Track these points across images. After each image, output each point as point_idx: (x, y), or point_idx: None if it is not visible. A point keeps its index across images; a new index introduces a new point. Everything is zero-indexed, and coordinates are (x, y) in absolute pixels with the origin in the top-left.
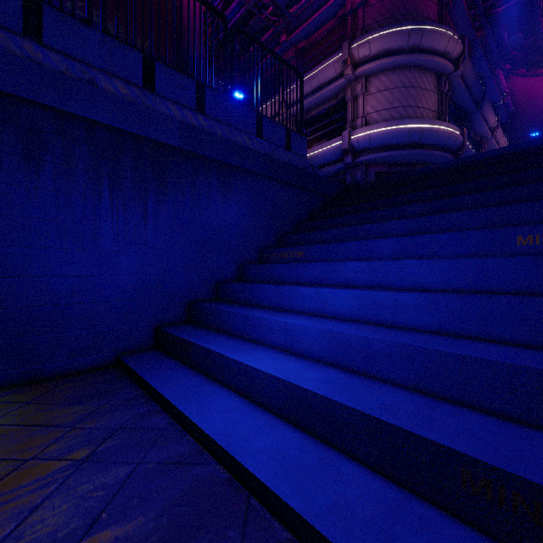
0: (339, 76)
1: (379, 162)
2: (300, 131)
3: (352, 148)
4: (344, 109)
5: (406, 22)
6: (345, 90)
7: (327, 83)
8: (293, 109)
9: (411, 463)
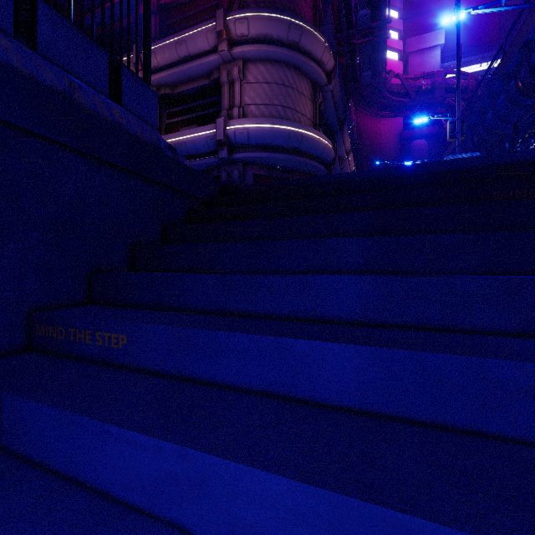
0: (213, 51)
1: (258, 163)
2: (145, 76)
3: (228, 141)
4: (218, 94)
5: (287, 12)
6: (220, 70)
7: (198, 55)
8: (154, 76)
9: None
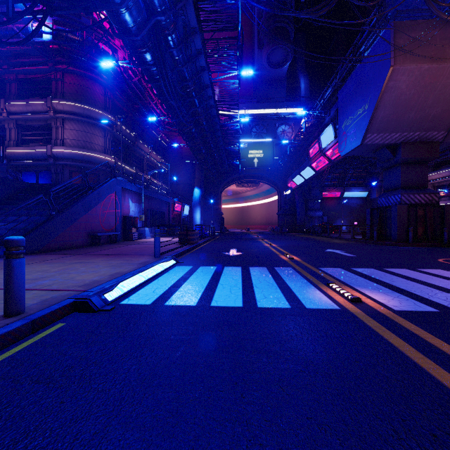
0: (47, 112)
1: (71, 165)
2: (3, 160)
3: (53, 156)
4: (51, 130)
5: (83, 103)
6: (51, 121)
7: (39, 112)
8: (14, 116)
9: (0, 242)
